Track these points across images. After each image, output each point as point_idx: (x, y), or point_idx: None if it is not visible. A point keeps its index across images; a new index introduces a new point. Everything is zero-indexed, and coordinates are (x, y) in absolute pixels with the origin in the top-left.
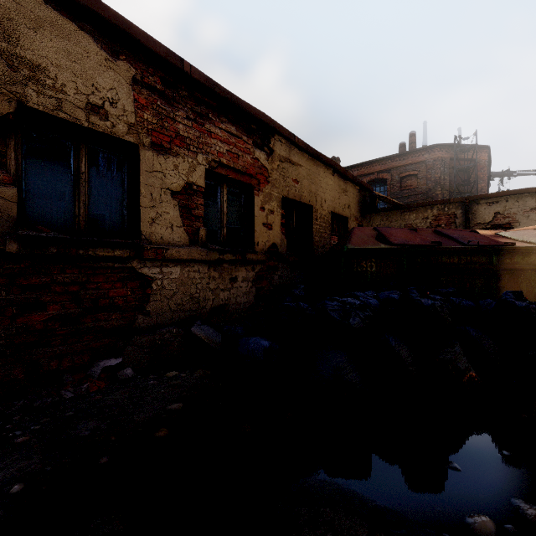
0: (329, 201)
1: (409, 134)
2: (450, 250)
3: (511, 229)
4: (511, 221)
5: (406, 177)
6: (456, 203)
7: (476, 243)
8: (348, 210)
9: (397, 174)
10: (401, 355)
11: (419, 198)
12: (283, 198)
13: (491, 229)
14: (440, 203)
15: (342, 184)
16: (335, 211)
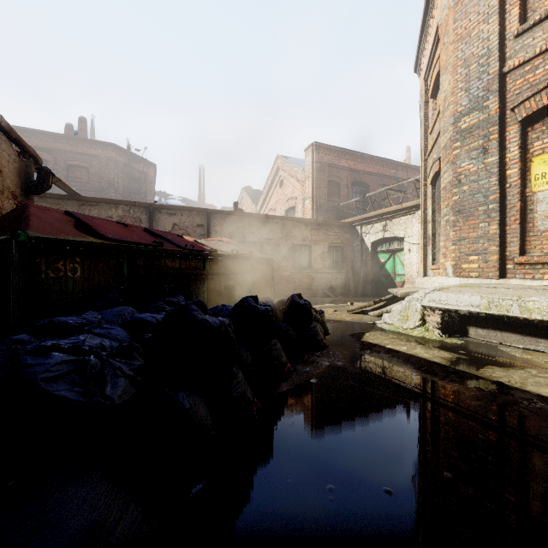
0: None
1: (79, 118)
2: (174, 253)
3: None
4: (185, 233)
5: (75, 167)
6: (141, 207)
7: (191, 247)
8: None
9: (63, 159)
10: (201, 419)
11: (91, 195)
12: None
13: None
14: (127, 203)
15: None
16: None
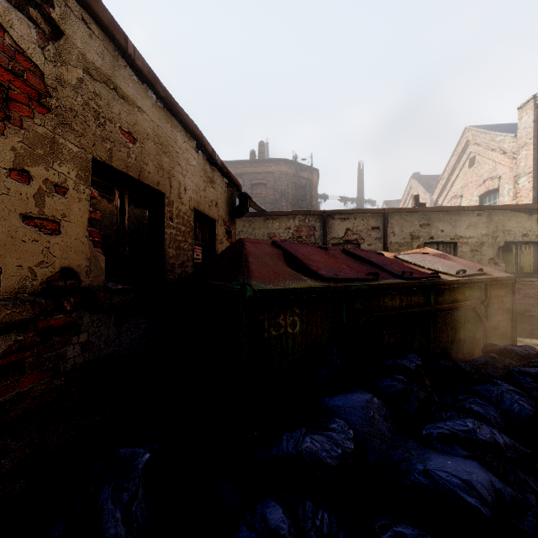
0: (191, 191)
1: (259, 143)
2: (395, 288)
3: (358, 245)
4: (358, 238)
5: (257, 185)
6: (315, 215)
7: (408, 274)
8: (216, 210)
9: (248, 180)
10: None
11: (268, 206)
12: (97, 163)
13: (343, 244)
14: (302, 213)
15: (209, 170)
16: (199, 208)
